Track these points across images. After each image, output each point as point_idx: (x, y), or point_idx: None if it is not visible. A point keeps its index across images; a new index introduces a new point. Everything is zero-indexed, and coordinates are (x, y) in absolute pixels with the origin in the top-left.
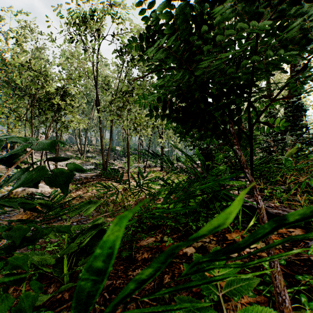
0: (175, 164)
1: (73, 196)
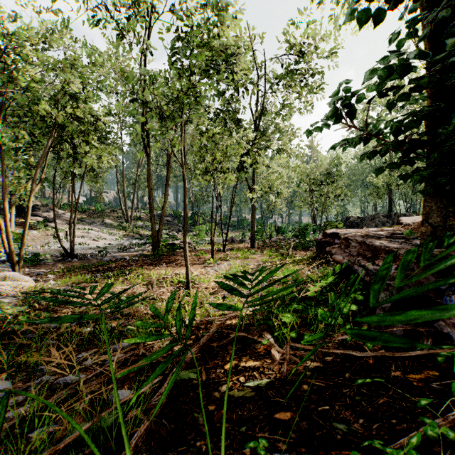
0: (273, 237)
1: None
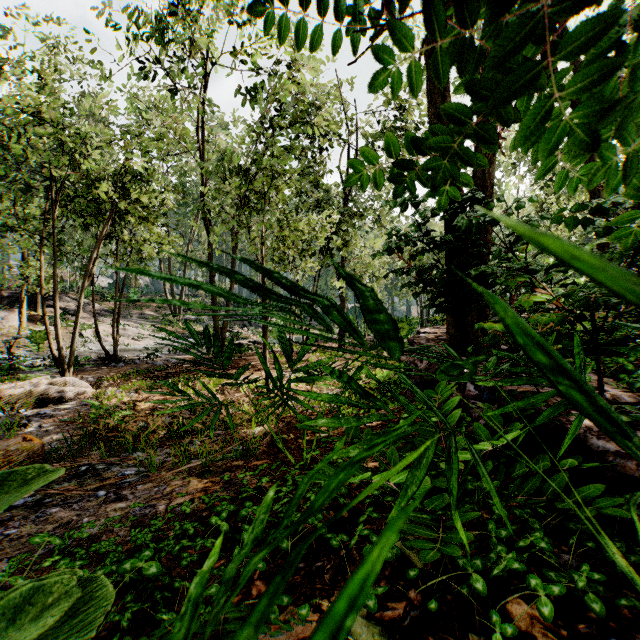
0: (369, 335)
1: (139, 406)
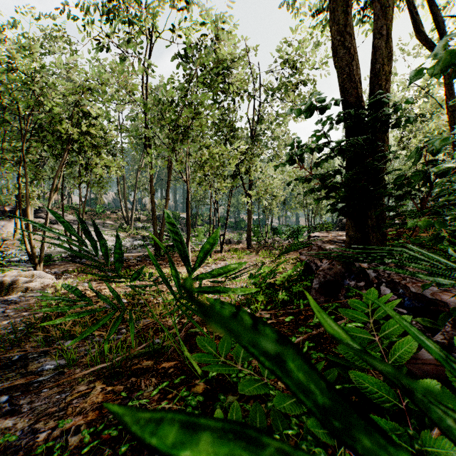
0: (269, 238)
1: (88, 294)
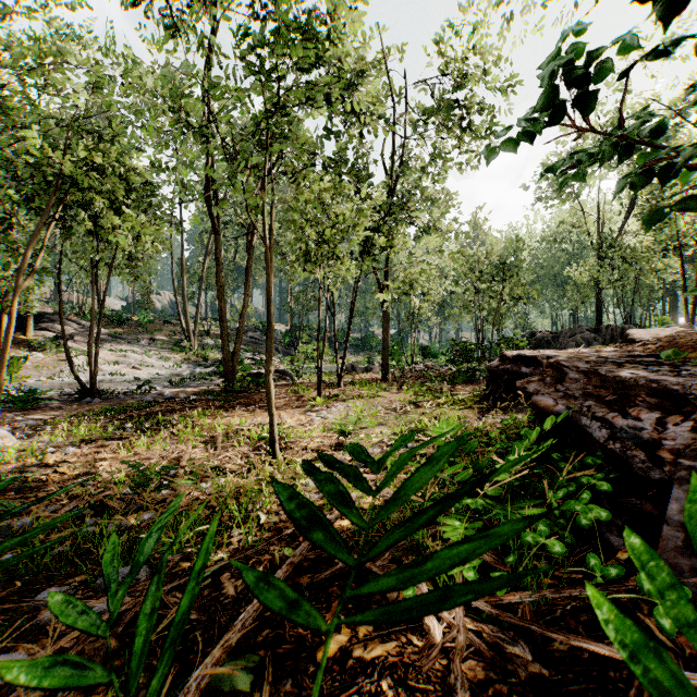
0: (417, 363)
1: (60, 474)
